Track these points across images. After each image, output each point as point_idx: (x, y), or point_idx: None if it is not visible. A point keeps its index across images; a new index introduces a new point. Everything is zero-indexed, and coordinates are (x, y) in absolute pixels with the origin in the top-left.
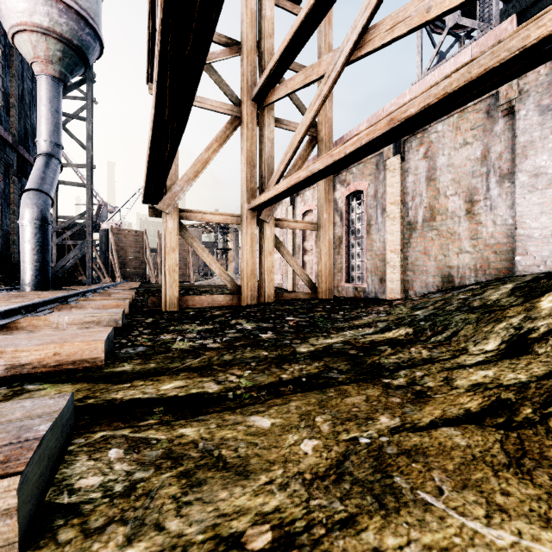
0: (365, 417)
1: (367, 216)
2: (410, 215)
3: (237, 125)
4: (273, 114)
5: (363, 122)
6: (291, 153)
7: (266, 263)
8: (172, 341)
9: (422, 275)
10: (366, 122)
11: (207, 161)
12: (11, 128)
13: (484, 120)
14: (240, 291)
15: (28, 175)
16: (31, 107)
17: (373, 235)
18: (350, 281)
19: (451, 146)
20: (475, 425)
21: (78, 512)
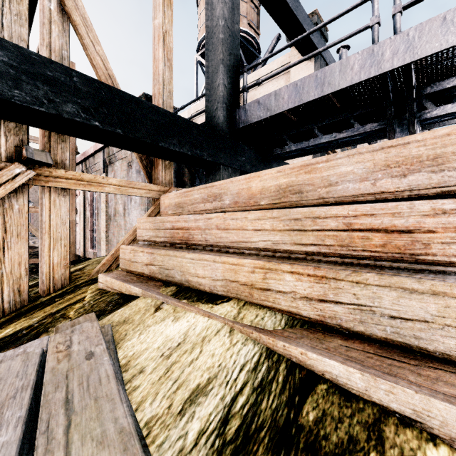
0: None
1: (97, 206)
2: (110, 210)
3: None
4: None
5: (92, 147)
6: None
7: None
8: None
9: (113, 247)
10: (93, 148)
11: None
12: None
13: (127, 167)
14: None
15: None
16: None
17: (99, 219)
18: (94, 247)
19: (120, 176)
20: None
21: None
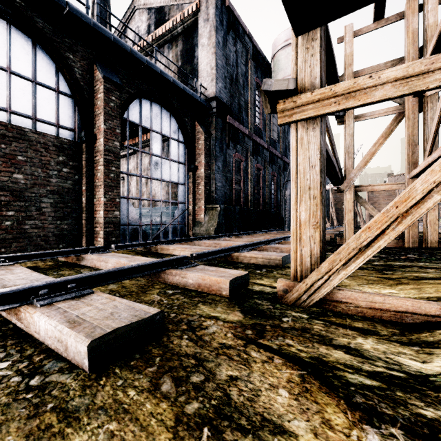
0: (355, 273)
1: None
2: None
3: (401, 118)
4: (437, 97)
5: None
6: (431, 140)
7: (428, 217)
8: (328, 254)
9: None
10: None
11: (374, 153)
12: (280, 149)
13: None
14: (404, 238)
15: (286, 169)
16: (288, 132)
17: None
18: None
19: None
20: (381, 278)
21: (288, 267)
